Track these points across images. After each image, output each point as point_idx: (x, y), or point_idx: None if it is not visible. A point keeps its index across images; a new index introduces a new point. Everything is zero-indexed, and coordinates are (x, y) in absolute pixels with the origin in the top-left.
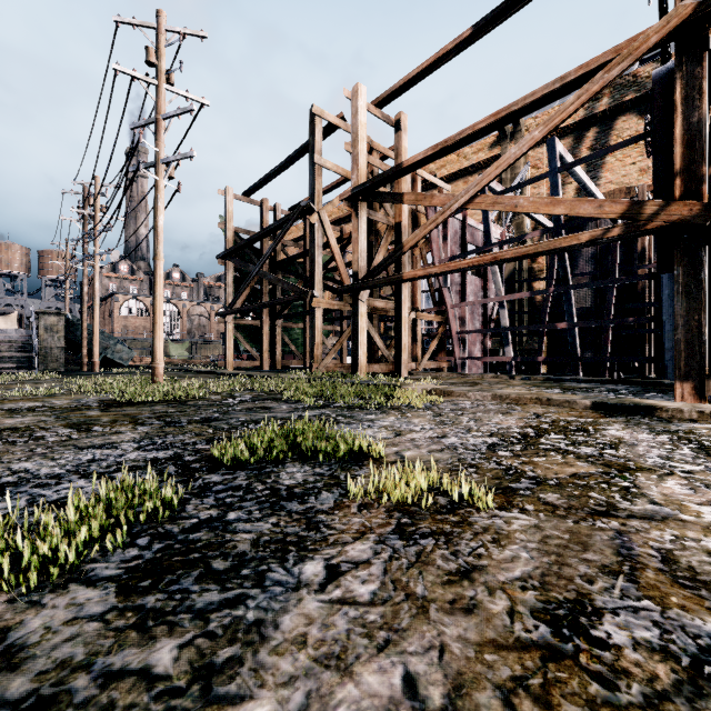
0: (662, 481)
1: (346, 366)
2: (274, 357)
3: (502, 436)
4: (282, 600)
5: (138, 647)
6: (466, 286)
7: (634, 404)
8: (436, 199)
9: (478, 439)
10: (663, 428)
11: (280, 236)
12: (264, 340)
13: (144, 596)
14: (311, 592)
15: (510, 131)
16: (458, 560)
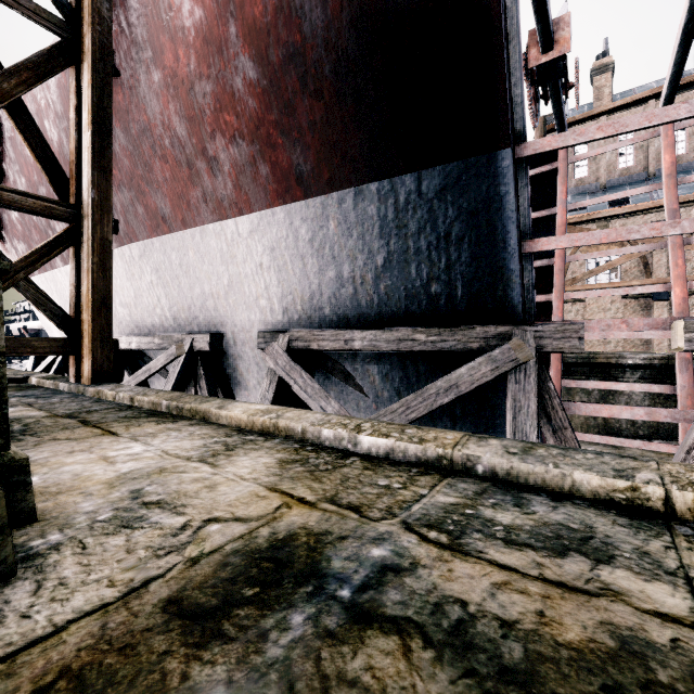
0: None
1: None
2: None
3: None
4: None
5: None
6: None
7: None
8: None
9: None
10: None
11: None
12: None
13: None
14: None
15: None
16: None
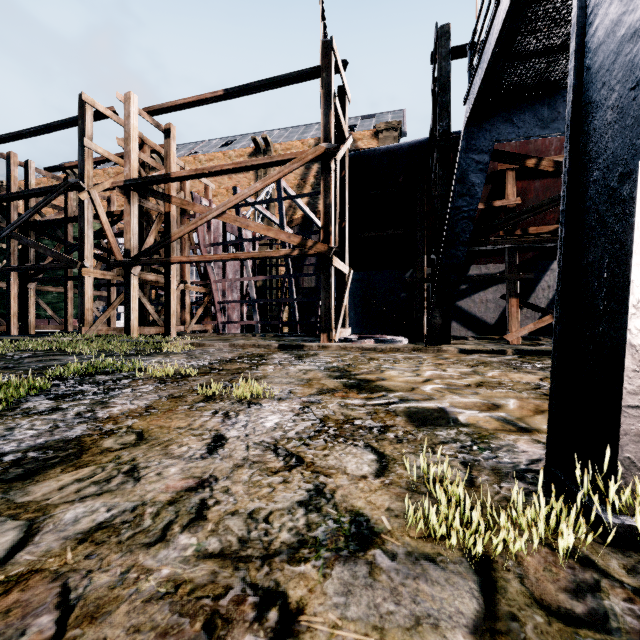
0: (268, 366)
1: (118, 328)
2: (26, 321)
3: (220, 360)
4: (118, 394)
5: (74, 402)
6: (226, 266)
7: (296, 345)
8: (197, 207)
9: (207, 362)
10: (298, 353)
11: (42, 203)
12: (12, 303)
13: (63, 399)
14: (128, 392)
15: (264, 148)
16: (179, 384)
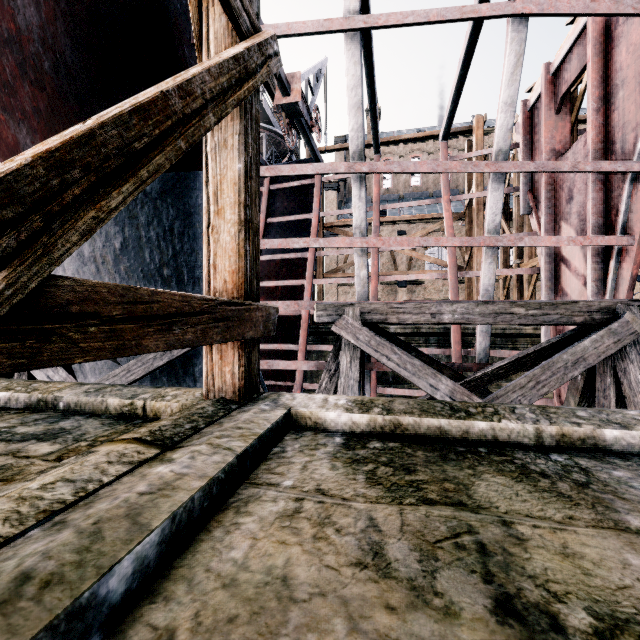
0: None
1: None
2: None
3: None
4: None
5: None
6: (541, 190)
7: None
8: None
9: None
10: None
11: None
12: None
13: None
14: None
15: None
16: None
